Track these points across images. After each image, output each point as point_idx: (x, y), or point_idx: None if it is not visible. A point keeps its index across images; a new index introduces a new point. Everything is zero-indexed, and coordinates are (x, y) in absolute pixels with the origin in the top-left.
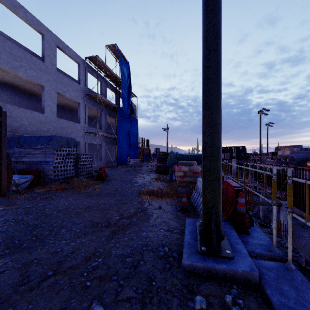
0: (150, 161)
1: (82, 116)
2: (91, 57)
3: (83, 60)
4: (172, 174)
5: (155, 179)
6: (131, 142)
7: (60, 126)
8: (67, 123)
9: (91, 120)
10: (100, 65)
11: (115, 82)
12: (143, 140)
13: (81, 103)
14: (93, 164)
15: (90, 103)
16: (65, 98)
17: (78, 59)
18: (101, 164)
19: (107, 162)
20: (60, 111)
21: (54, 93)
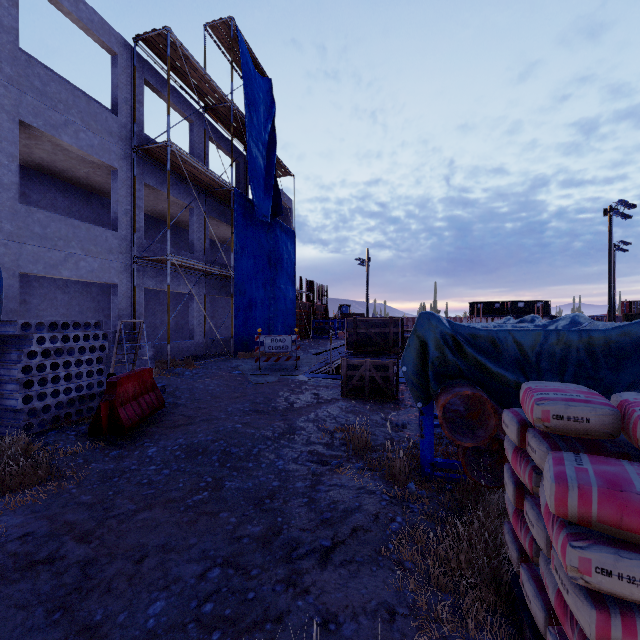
0: (328, 336)
1: (125, 210)
2: (151, 38)
3: (129, 45)
4: (431, 430)
5: (340, 440)
6: (278, 288)
7: (35, 233)
8: (64, 226)
9: (175, 234)
10: (182, 68)
11: (233, 127)
12: (309, 286)
13: (121, 172)
14: (165, 349)
15: (155, 175)
16: (74, 155)
17: (110, 39)
18: (191, 349)
19: (209, 341)
20: (78, 201)
21: (11, 122)
